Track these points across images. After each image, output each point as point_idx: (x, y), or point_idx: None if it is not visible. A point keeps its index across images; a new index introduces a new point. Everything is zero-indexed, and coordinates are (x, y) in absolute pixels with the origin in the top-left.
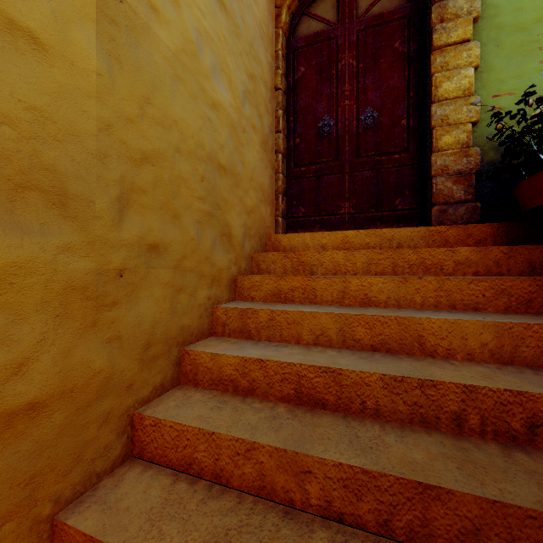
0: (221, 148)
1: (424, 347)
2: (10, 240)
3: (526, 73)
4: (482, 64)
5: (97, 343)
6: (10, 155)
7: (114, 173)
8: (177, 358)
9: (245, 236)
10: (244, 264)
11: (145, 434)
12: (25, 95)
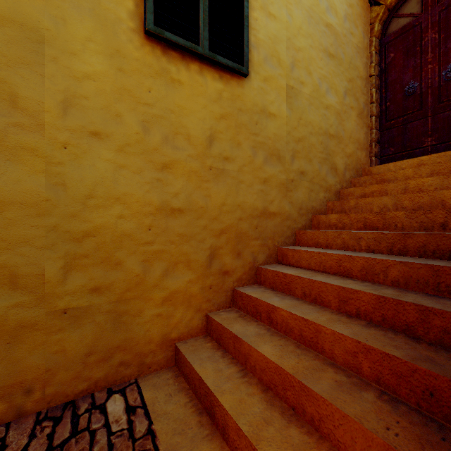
0: (331, 126)
1: (445, 206)
2: (270, 169)
3: None
4: None
5: (286, 202)
6: (270, 147)
7: (291, 147)
8: (310, 218)
9: (346, 169)
10: (345, 184)
11: (300, 237)
12: (272, 131)
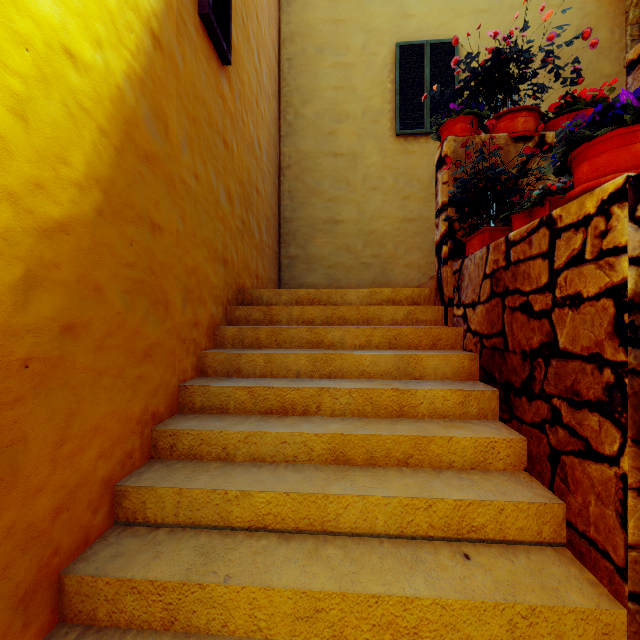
0: None
1: None
2: None
3: None
4: None
5: None
6: None
7: None
8: None
9: None
10: None
11: None
12: None
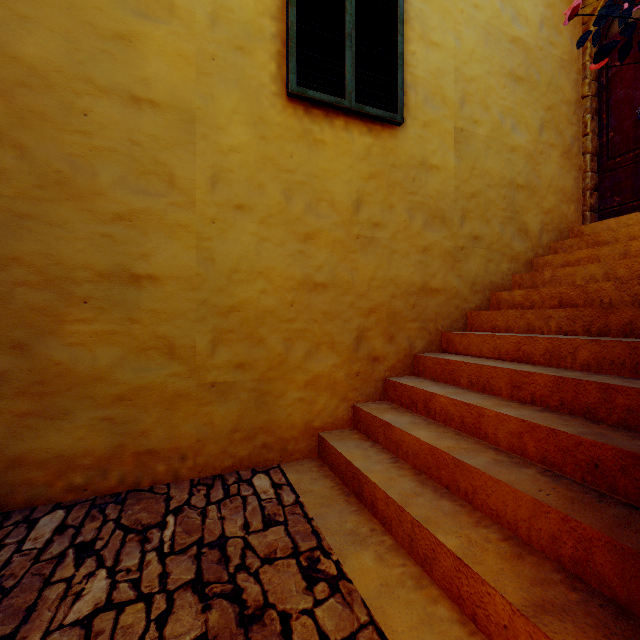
0: (519, 174)
1: None
2: (432, 235)
3: None
4: None
5: (453, 275)
6: (432, 208)
7: (460, 206)
8: (488, 297)
9: (542, 230)
10: (541, 251)
11: (472, 320)
12: (435, 187)
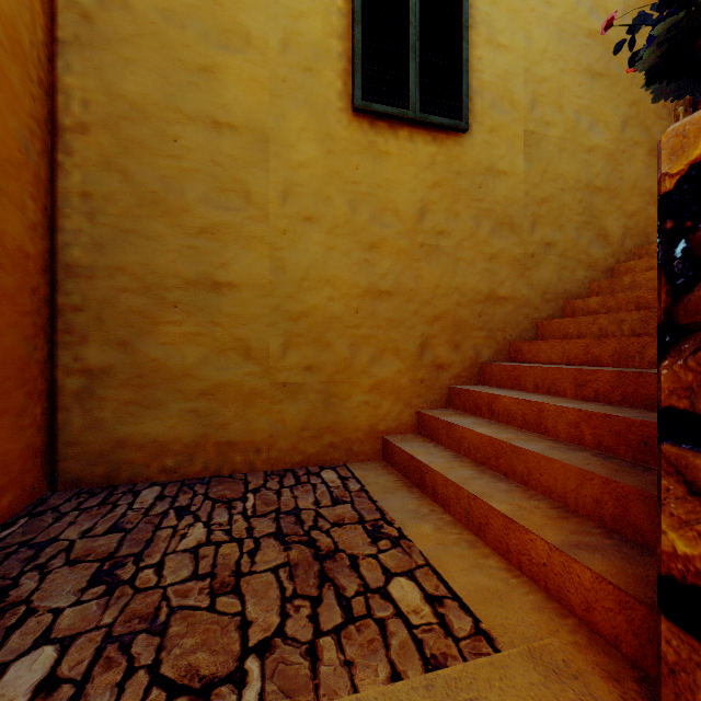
0: (597, 176)
1: None
2: (499, 242)
3: None
4: None
5: (523, 284)
6: (499, 215)
7: (530, 212)
8: (562, 306)
9: (625, 235)
10: (624, 258)
11: (544, 330)
12: (502, 193)
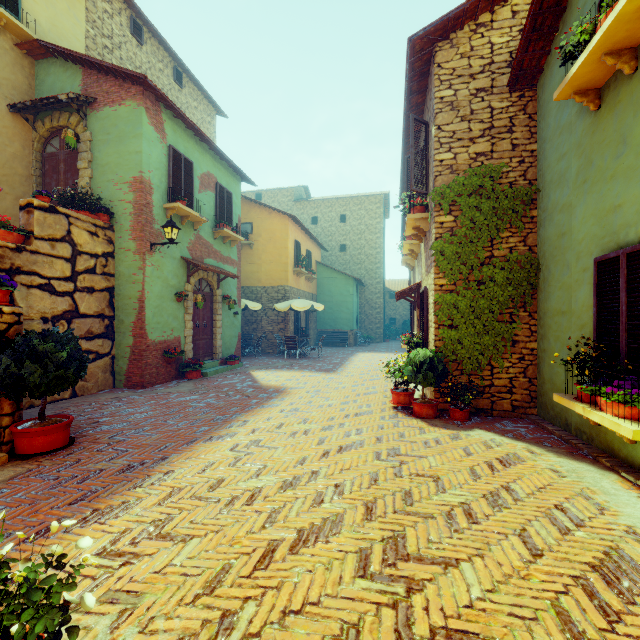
0: None
1: None
2: None
3: (104, 181)
4: (94, 176)
5: None
6: None
7: None
8: None
9: None
10: None
11: None
12: None
